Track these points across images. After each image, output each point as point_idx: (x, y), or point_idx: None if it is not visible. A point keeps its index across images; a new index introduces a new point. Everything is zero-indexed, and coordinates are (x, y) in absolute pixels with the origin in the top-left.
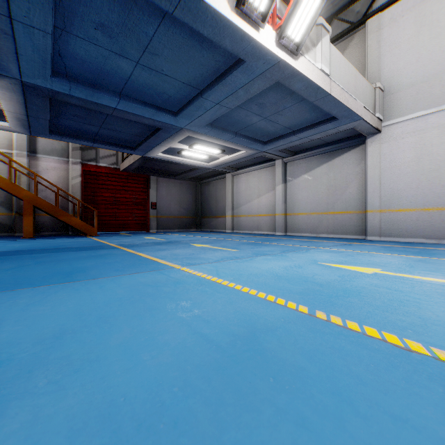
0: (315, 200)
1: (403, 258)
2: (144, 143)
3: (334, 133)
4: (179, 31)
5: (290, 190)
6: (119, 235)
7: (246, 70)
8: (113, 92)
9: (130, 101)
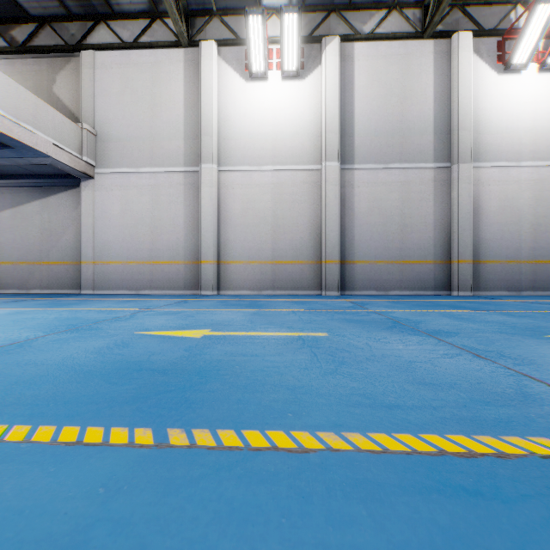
0: (25, 245)
1: (11, 311)
2: None
3: (37, 165)
4: None
5: None
6: None
7: None
8: None
9: None
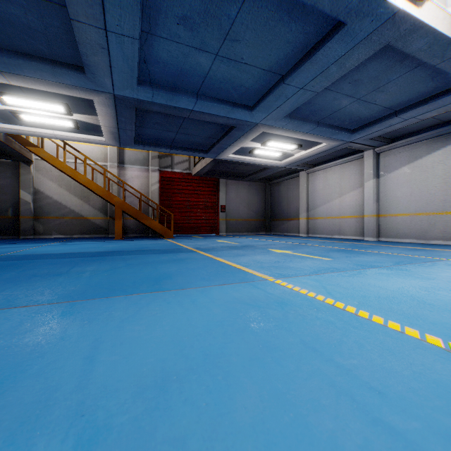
0: (422, 197)
1: None
2: (216, 145)
3: None
4: (266, 4)
5: (385, 186)
6: (192, 238)
7: (345, 37)
8: (191, 93)
9: (206, 100)
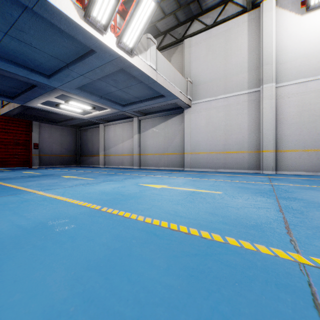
0: (157, 145)
1: (187, 179)
2: (22, 95)
3: (166, 104)
4: (41, 20)
5: (143, 138)
6: None
7: (98, 57)
8: None
9: (3, 60)
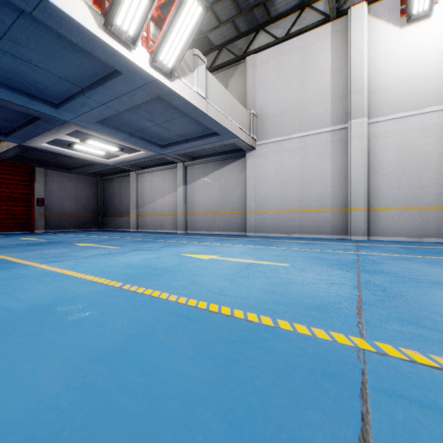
0: (210, 202)
1: (247, 248)
2: (19, 130)
3: (222, 145)
4: (45, 30)
5: (190, 191)
6: None
7: (125, 81)
8: None
9: None
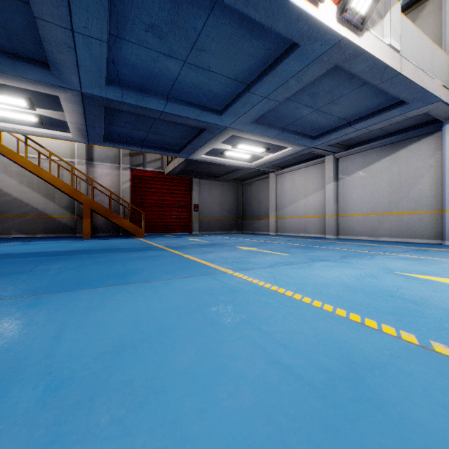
0: (373, 199)
1: None
2: (188, 145)
3: (400, 121)
4: (229, 21)
5: (343, 188)
6: (165, 236)
7: (300, 55)
8: (161, 95)
9: (176, 103)
